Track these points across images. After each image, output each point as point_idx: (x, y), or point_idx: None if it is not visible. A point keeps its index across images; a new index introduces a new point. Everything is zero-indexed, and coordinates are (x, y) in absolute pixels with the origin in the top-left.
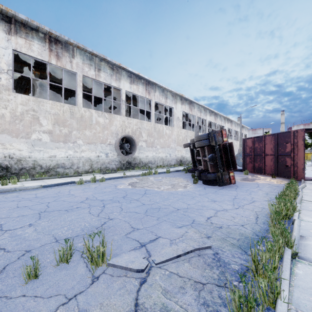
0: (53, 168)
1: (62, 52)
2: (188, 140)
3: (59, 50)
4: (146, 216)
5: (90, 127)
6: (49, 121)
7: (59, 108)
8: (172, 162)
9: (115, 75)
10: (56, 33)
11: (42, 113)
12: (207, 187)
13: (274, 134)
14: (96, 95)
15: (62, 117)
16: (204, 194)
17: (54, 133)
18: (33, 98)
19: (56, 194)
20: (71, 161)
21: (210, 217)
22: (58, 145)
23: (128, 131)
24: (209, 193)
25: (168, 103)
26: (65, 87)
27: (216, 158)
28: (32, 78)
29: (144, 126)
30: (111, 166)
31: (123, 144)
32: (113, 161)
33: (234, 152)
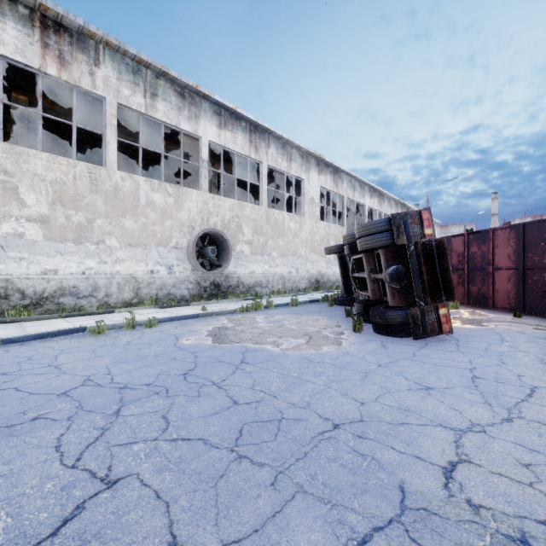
0: (52, 296)
1: (71, 52)
2: (332, 242)
3: (64, 48)
4: (235, 462)
5: (135, 212)
6: (42, 197)
7: (64, 169)
8: (301, 283)
9: (188, 109)
10: (57, 8)
11: (24, 178)
12: (389, 343)
13: (516, 226)
14: (155, 155)
15: (72, 188)
16: (391, 363)
17: (54, 223)
18: (5, 145)
19: (16, 366)
20: (93, 281)
21: (450, 466)
22: (62, 248)
23: (214, 223)
24: (402, 361)
25: (293, 169)
26: (92, 139)
27: (407, 274)
28: (12, 110)
29: (247, 213)
30: (179, 293)
31: (203, 248)
32: (183, 282)
33: (448, 261)
